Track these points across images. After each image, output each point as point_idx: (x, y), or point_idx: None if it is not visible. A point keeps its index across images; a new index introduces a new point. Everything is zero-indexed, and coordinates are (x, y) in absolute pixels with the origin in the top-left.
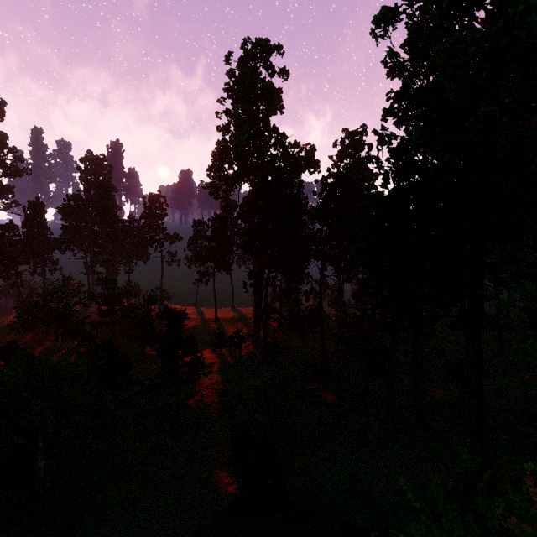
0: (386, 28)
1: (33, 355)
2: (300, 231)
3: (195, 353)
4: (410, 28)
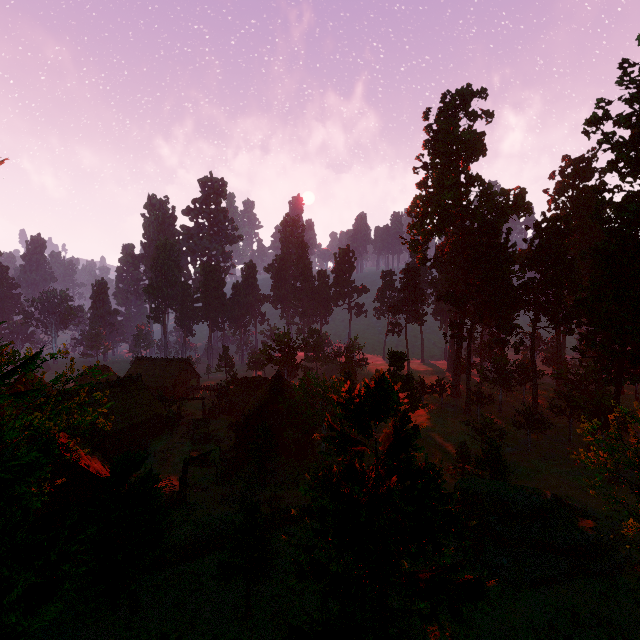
0: (597, 128)
1: (289, 382)
2: (508, 280)
3: (413, 389)
4: (623, 120)
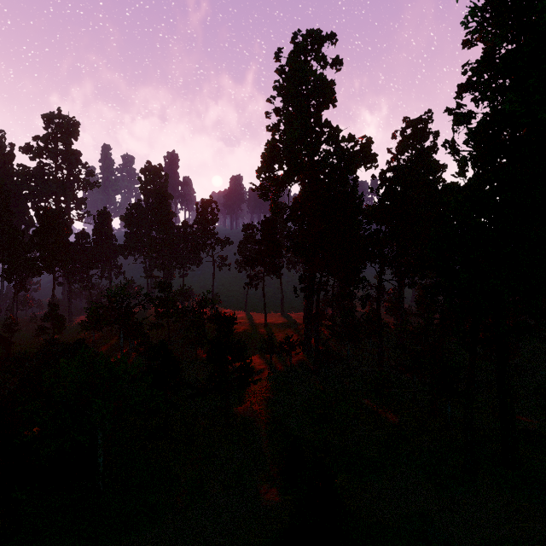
0: None
1: (97, 353)
2: (355, 231)
3: (245, 359)
4: None
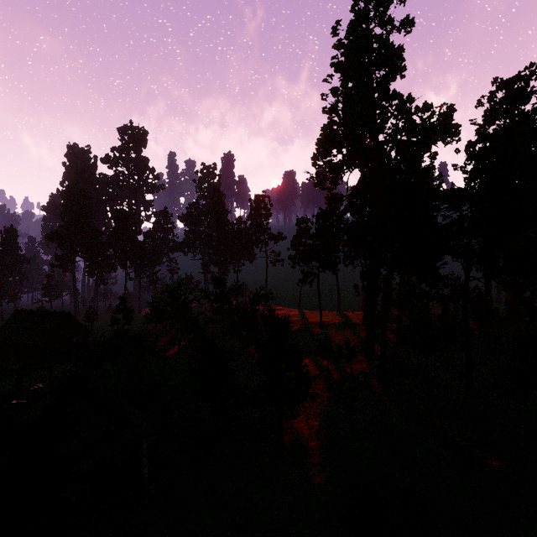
0: None
1: (152, 349)
2: (433, 219)
3: (300, 369)
4: None
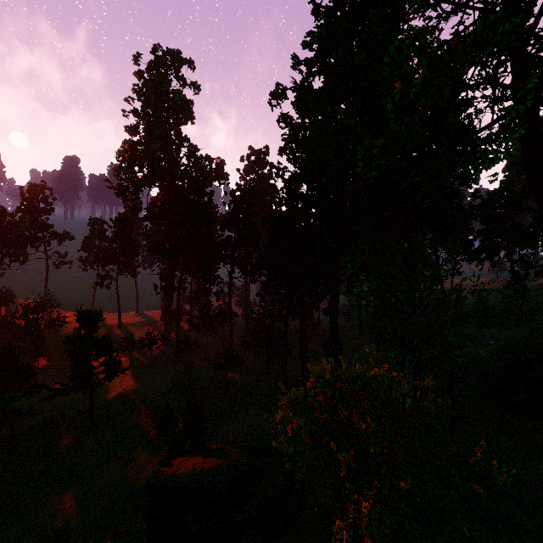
0: (278, 102)
1: None
2: (211, 237)
3: (112, 353)
4: (294, 105)
